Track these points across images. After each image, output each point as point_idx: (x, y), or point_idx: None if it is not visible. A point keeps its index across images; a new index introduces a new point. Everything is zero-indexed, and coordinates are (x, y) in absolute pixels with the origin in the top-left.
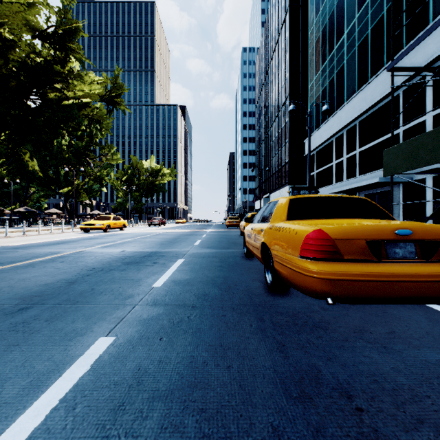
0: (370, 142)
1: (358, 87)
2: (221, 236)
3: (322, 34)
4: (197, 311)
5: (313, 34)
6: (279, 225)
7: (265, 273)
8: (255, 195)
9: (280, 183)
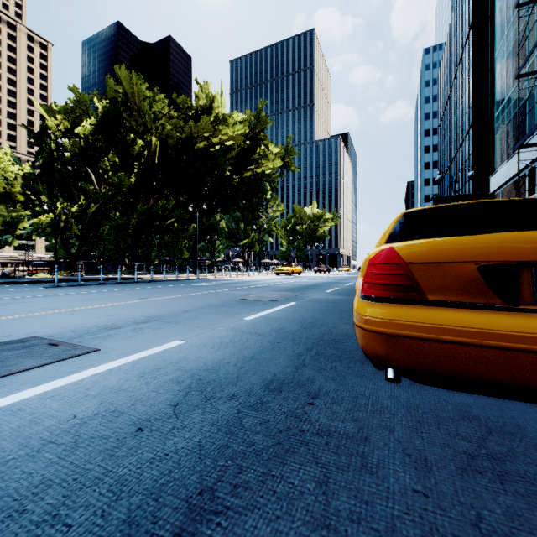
0: None
1: None
2: None
3: (506, 61)
4: None
5: (498, 57)
6: None
7: None
8: None
9: None
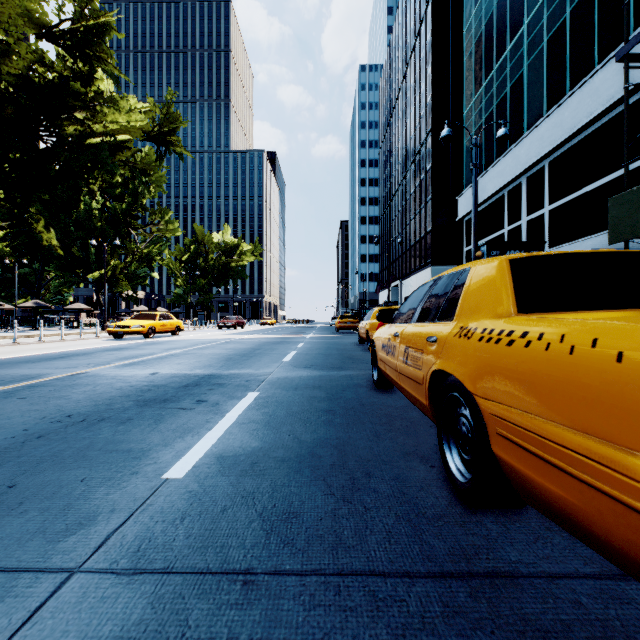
0: (570, 194)
1: (548, 107)
2: (328, 345)
3: (485, 30)
4: (255, 617)
5: (470, 31)
6: (500, 326)
7: (440, 445)
8: (379, 283)
9: (418, 263)
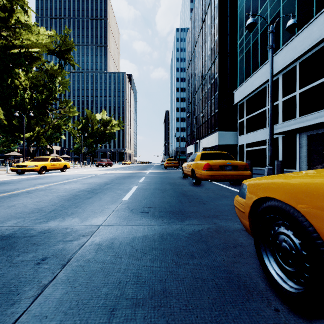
0: (316, 81)
1: (298, 28)
2: (161, 179)
3: None
4: None
5: None
6: None
7: None
8: (187, 141)
9: (210, 130)
